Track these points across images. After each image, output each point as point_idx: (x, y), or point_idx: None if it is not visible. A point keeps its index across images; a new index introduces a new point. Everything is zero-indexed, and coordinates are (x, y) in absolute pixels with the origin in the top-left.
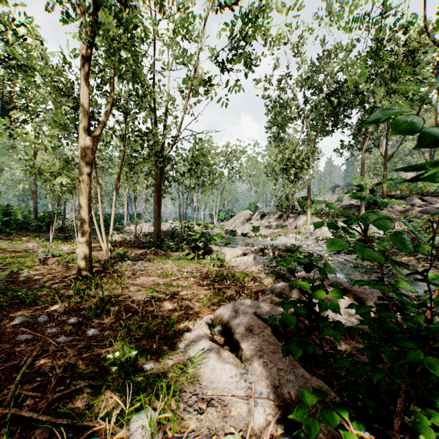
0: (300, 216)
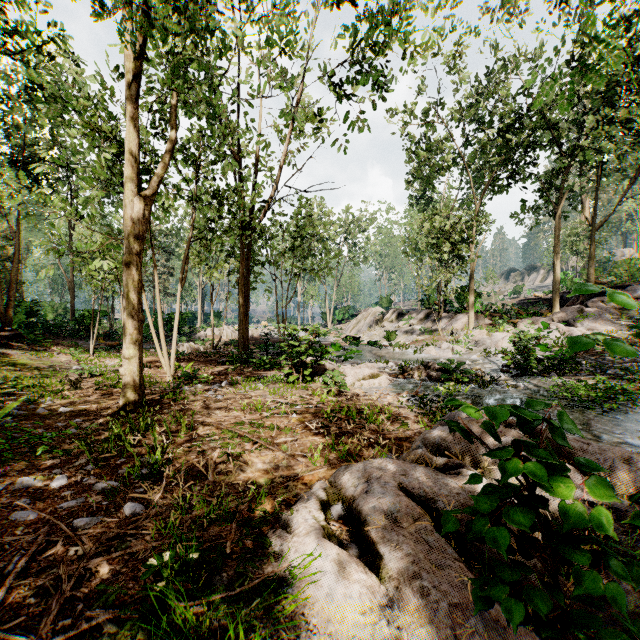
0: (458, 316)
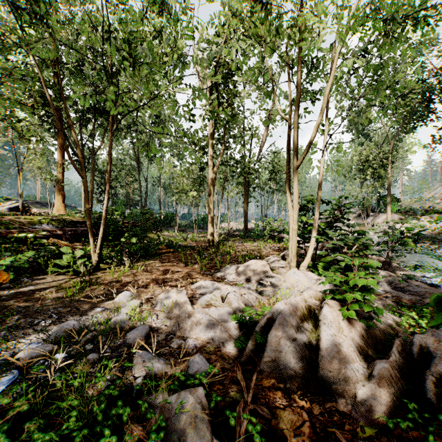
0: (380, 214)
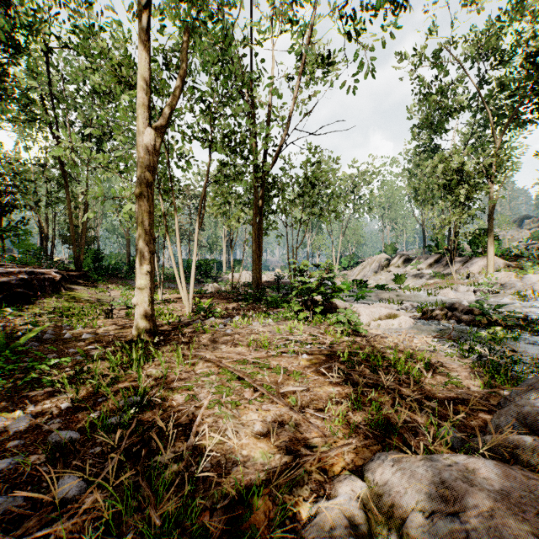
0: (474, 259)
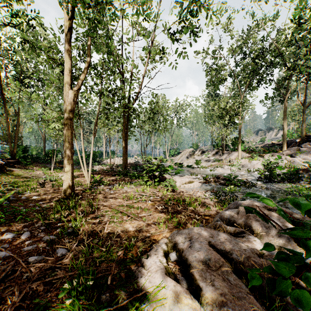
0: (233, 152)
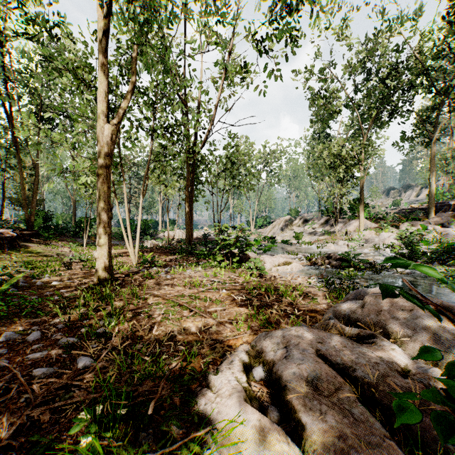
0: (351, 221)
